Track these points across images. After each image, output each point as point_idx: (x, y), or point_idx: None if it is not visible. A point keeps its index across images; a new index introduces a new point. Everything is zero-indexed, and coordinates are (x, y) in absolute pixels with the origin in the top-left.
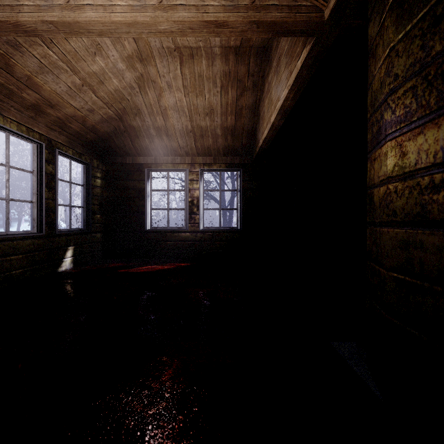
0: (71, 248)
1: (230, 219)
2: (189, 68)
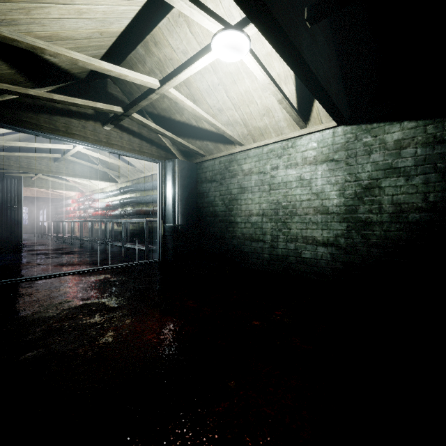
0: None
1: None
2: None
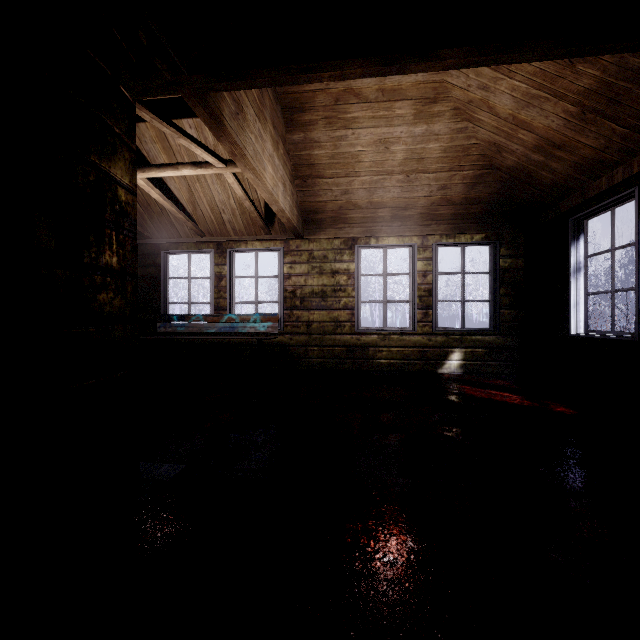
0: (460, 350)
1: None
2: None
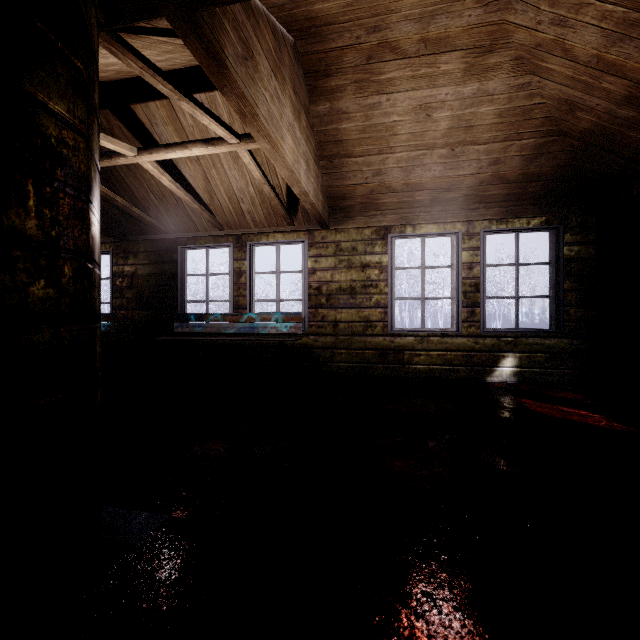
0: (514, 355)
1: None
2: None
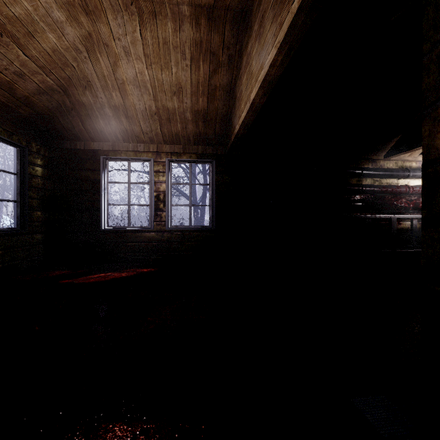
0: None
1: (202, 217)
2: (151, 31)
